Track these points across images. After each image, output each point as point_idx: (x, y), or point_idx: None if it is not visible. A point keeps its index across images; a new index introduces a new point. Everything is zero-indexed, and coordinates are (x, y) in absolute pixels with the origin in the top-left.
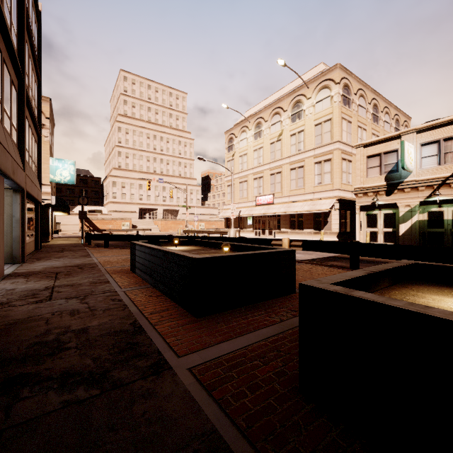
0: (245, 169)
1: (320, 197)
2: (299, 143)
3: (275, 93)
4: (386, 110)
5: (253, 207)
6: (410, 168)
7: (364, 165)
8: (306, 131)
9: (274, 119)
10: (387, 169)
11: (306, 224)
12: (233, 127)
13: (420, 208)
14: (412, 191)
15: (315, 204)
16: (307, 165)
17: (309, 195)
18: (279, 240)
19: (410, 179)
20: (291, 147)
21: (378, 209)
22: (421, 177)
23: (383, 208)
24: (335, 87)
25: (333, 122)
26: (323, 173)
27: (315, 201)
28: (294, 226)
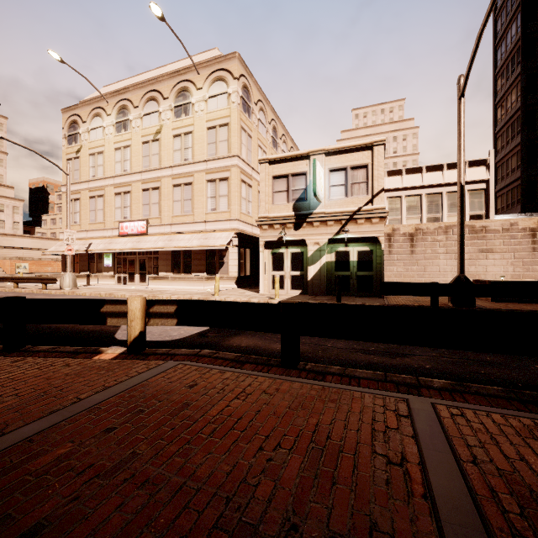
0: (100, 176)
1: (214, 229)
2: (186, 149)
3: (151, 70)
4: (284, 139)
5: (114, 239)
6: (321, 196)
7: (270, 188)
8: (196, 134)
9: (148, 107)
10: (295, 196)
11: (196, 266)
12: (79, 103)
13: (328, 247)
14: (321, 226)
15: (208, 238)
16: (197, 183)
17: (200, 224)
18: (121, 302)
19: (320, 210)
20: (174, 153)
21: (285, 246)
22: (330, 209)
23: (291, 245)
24: (234, 83)
25: (231, 129)
26: (219, 196)
27: (208, 233)
28: (179, 268)
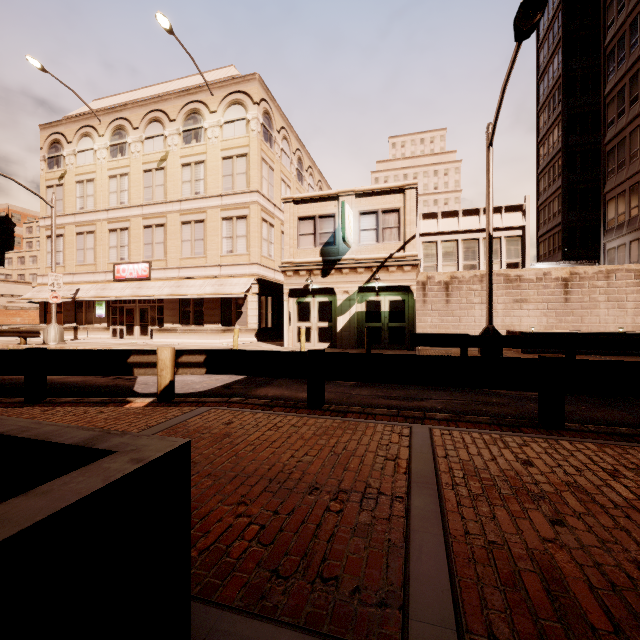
0: (90, 209)
1: (231, 274)
2: (198, 181)
3: (154, 85)
4: (310, 171)
5: (109, 284)
6: (350, 241)
7: (295, 231)
8: (209, 164)
9: (151, 129)
10: (323, 240)
11: (209, 316)
12: (63, 120)
13: (358, 296)
14: (351, 273)
15: (223, 285)
16: (210, 221)
17: (214, 268)
18: (149, 352)
19: (349, 256)
20: (183, 185)
21: (312, 295)
22: (360, 255)
23: (318, 294)
24: (254, 108)
25: (251, 161)
26: (236, 237)
27: (223, 279)
28: (189, 319)
